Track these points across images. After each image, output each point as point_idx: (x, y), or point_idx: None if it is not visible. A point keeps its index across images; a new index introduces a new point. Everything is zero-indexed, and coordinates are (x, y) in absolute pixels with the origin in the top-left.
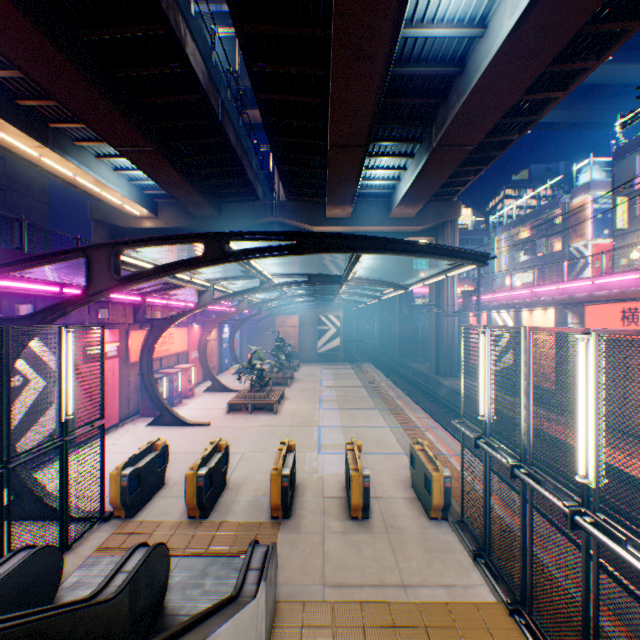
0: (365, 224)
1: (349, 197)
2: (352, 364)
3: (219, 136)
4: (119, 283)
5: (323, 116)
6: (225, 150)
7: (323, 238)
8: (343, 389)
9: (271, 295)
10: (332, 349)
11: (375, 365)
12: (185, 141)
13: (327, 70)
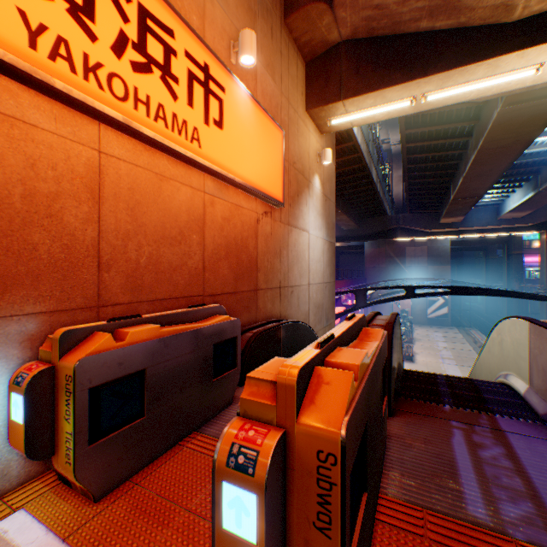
0: (473, 225)
1: (461, 214)
2: (458, 329)
3: (373, 195)
4: (367, 304)
5: (447, 180)
6: (373, 198)
7: (464, 289)
8: (456, 351)
9: (387, 273)
10: (439, 315)
11: (480, 330)
12: (353, 201)
13: (455, 170)
